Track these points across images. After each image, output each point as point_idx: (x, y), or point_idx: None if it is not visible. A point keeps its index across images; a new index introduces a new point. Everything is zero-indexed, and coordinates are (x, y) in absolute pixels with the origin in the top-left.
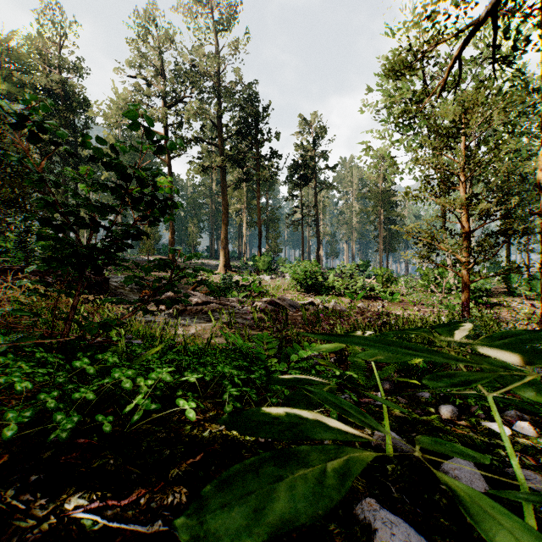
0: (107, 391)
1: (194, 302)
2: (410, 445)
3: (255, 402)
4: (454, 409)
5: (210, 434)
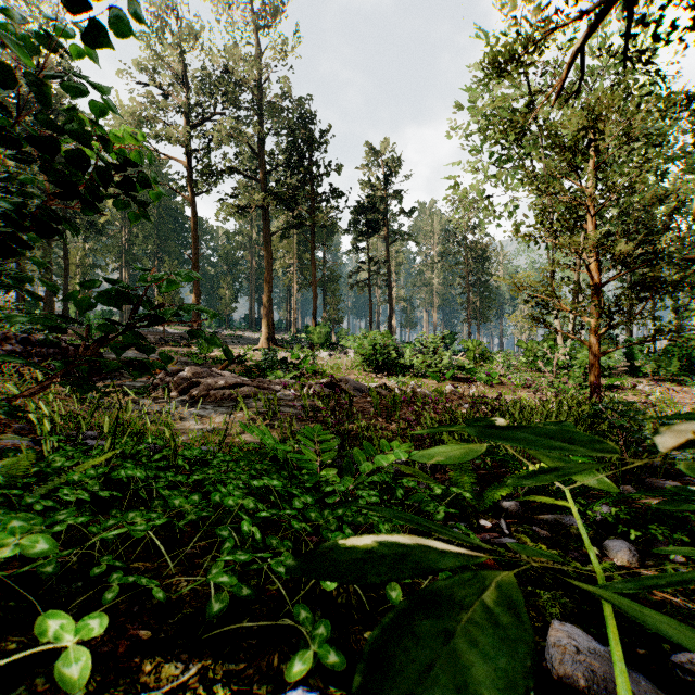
0: None
1: (220, 385)
2: (634, 669)
3: None
4: (631, 548)
5: None
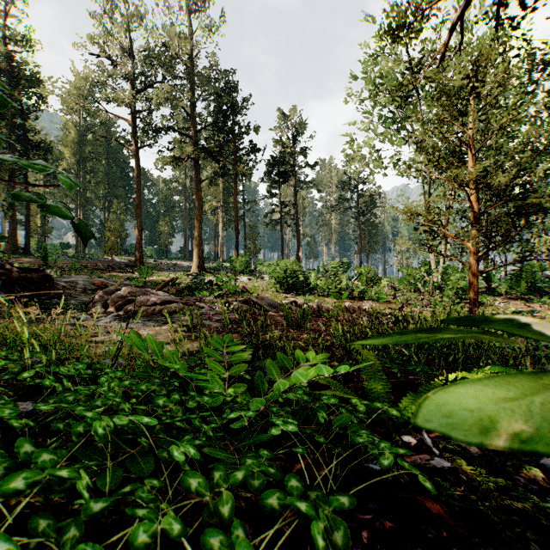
0: None
1: (152, 302)
2: None
3: None
4: None
5: None
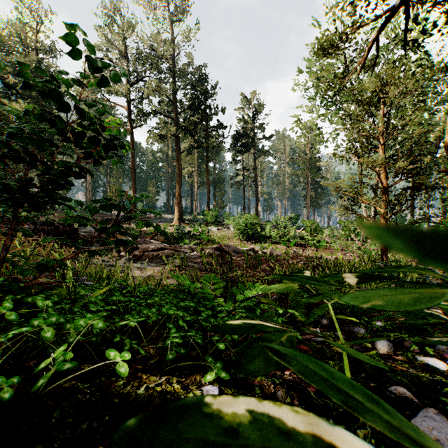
0: (29, 340)
1: (151, 249)
2: None
3: (201, 345)
4: (389, 344)
5: (146, 390)
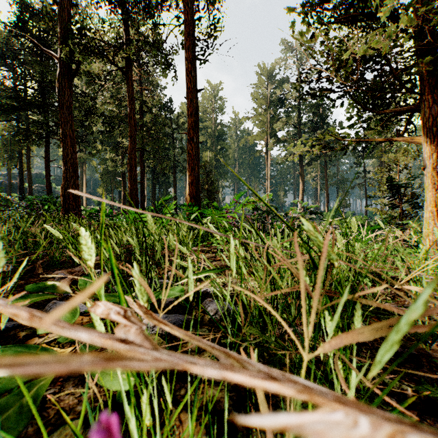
0: None
1: None
2: None
3: None
4: None
5: None
